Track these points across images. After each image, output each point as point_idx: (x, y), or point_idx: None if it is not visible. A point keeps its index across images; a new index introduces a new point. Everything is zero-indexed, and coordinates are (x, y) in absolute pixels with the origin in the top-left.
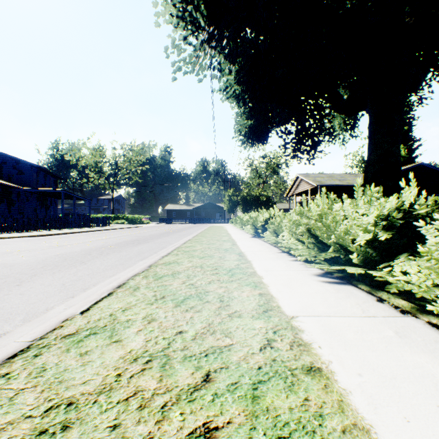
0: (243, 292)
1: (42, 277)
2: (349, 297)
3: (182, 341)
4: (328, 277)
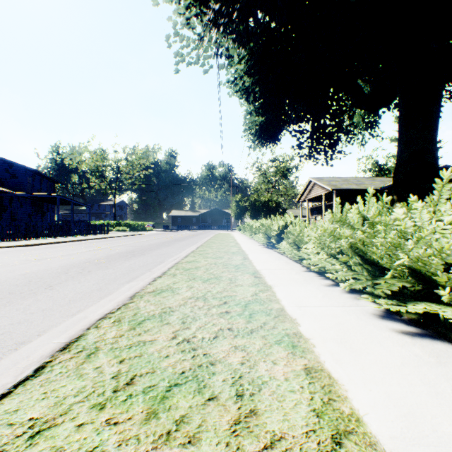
0: (275, 364)
1: None
2: None
3: None
4: (397, 321)
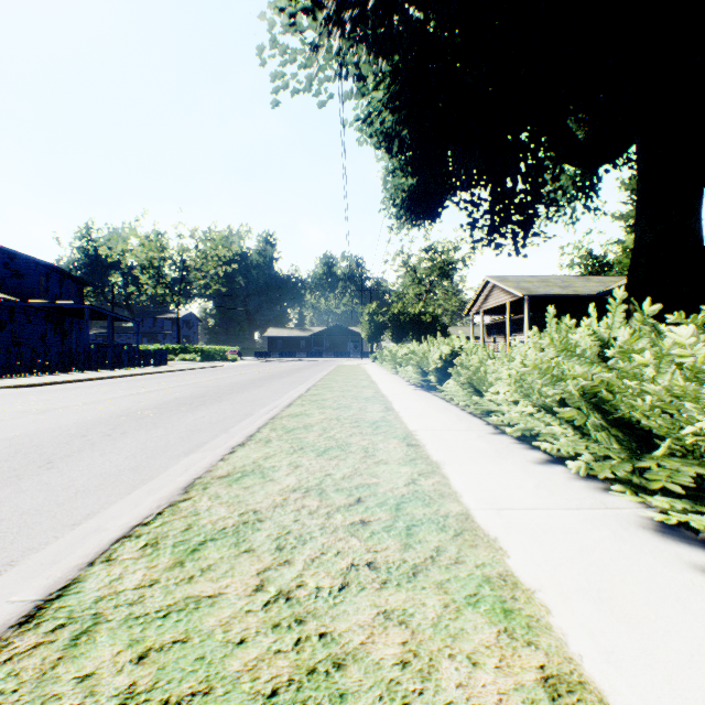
0: (476, 667)
1: None
2: None
3: None
4: (695, 545)
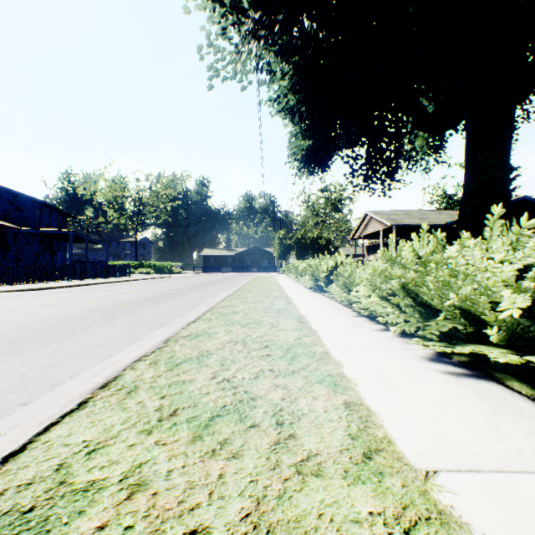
0: (315, 400)
1: None
2: (507, 412)
3: None
4: (446, 363)
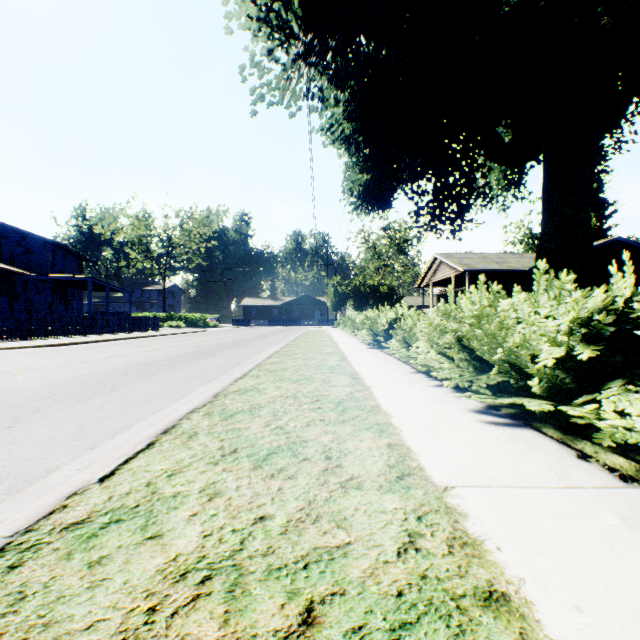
0: (361, 442)
1: (49, 413)
2: (532, 450)
3: (264, 538)
4: (492, 415)
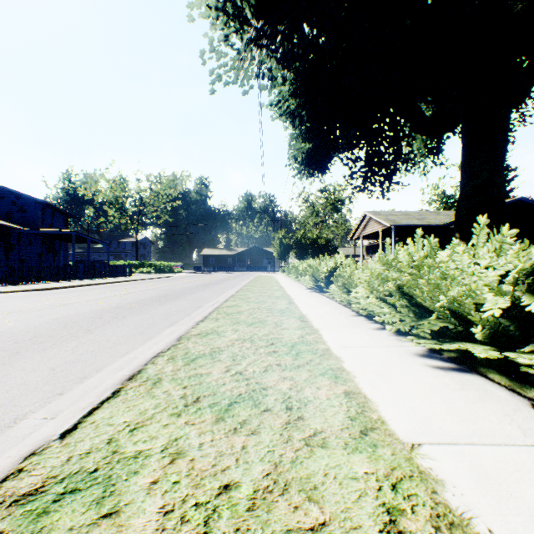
0: (319, 389)
1: (26, 356)
2: (486, 399)
3: (230, 515)
4: (436, 359)
